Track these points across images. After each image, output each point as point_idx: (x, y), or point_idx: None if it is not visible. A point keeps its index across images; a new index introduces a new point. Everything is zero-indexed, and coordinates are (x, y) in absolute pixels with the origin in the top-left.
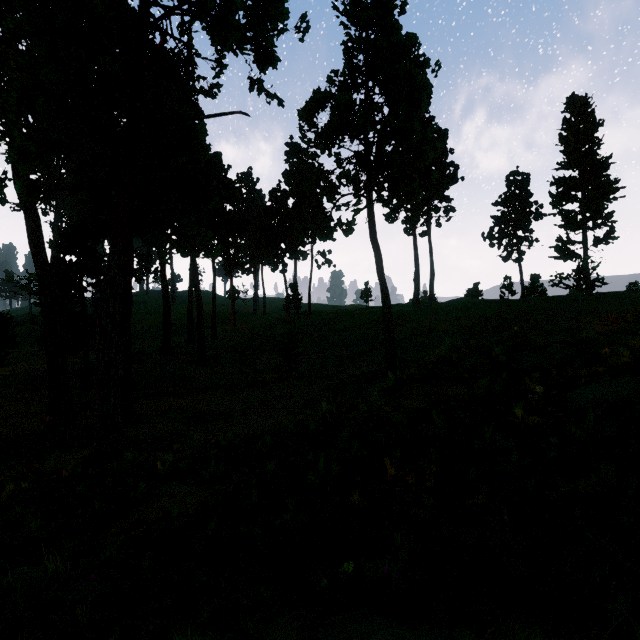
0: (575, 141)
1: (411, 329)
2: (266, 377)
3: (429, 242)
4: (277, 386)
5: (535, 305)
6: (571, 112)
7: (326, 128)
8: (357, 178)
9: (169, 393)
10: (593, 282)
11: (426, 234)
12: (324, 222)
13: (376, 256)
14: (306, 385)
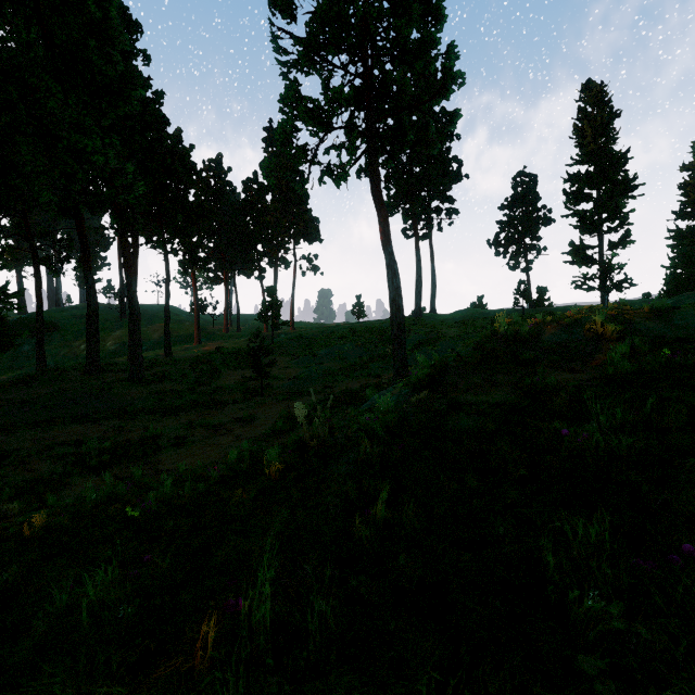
0: (591, 132)
1: (416, 338)
2: (227, 396)
3: (430, 247)
4: (240, 406)
5: (553, 313)
6: (587, 100)
7: (309, 23)
8: (352, 122)
9: (73, 419)
10: (620, 283)
11: (427, 237)
12: (310, 220)
13: (380, 217)
14: (282, 403)
